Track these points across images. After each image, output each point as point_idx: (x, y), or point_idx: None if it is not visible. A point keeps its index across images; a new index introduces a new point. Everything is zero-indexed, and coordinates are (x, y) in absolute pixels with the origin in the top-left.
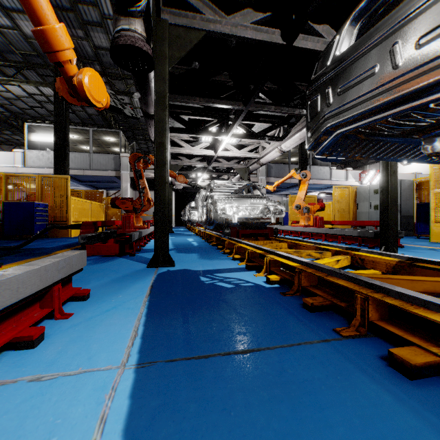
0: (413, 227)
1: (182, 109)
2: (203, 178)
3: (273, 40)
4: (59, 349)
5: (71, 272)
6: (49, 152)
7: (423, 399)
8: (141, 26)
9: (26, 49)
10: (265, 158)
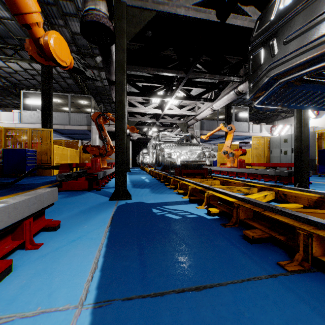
0: (315, 168)
1: (137, 78)
2: (152, 131)
3: (210, 19)
4: (23, 283)
5: (42, 207)
6: (39, 112)
7: None
8: (104, 7)
9: (21, 35)
10: (200, 115)
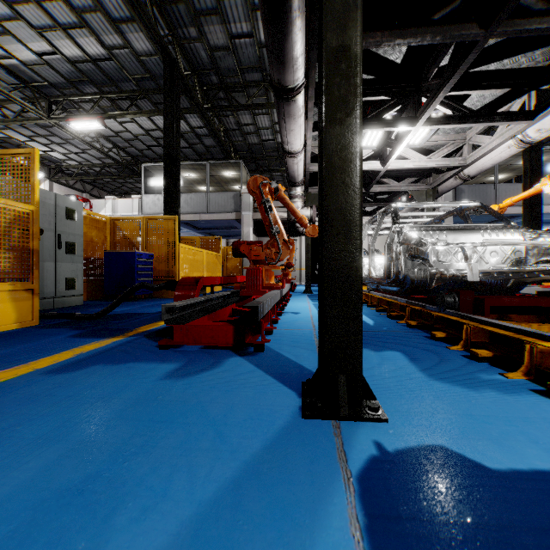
0: None
1: None
2: None
3: None
4: None
5: None
6: None
7: None
8: None
9: (138, 72)
10: (476, 165)
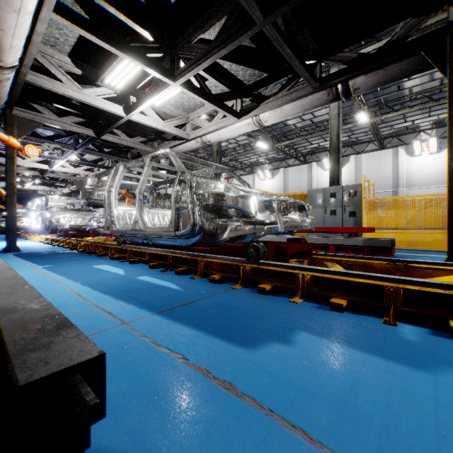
0: None
1: None
2: (33, 183)
3: (89, 134)
4: None
5: None
6: None
7: (97, 257)
8: None
9: None
10: None
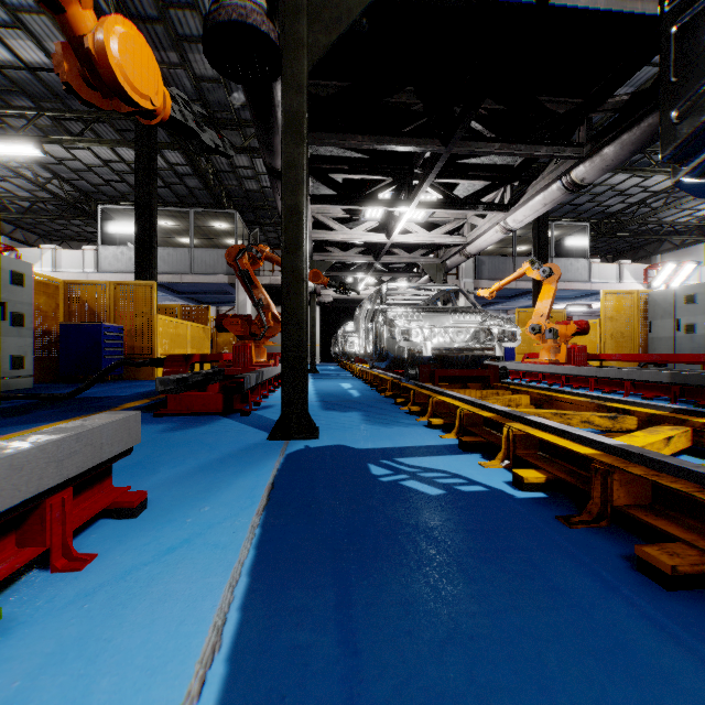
0: None
1: (332, 163)
2: (366, 283)
3: None
4: (13, 688)
5: (98, 461)
6: (132, 248)
7: None
8: None
9: None
10: (474, 244)
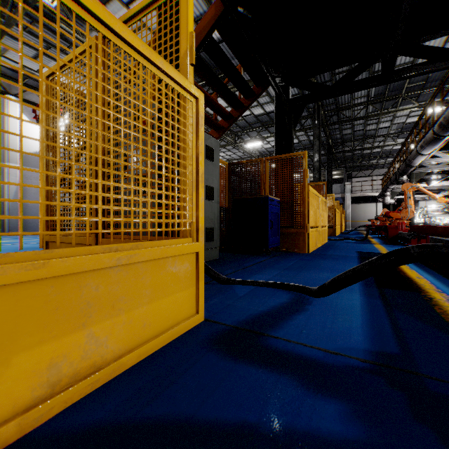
0: None
1: None
2: None
3: None
4: None
5: None
6: None
7: None
8: (406, 177)
9: (306, 144)
10: None
